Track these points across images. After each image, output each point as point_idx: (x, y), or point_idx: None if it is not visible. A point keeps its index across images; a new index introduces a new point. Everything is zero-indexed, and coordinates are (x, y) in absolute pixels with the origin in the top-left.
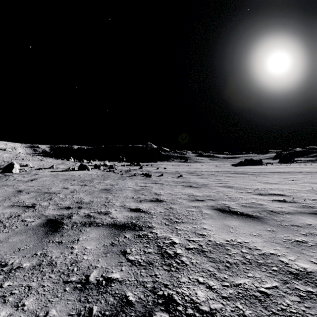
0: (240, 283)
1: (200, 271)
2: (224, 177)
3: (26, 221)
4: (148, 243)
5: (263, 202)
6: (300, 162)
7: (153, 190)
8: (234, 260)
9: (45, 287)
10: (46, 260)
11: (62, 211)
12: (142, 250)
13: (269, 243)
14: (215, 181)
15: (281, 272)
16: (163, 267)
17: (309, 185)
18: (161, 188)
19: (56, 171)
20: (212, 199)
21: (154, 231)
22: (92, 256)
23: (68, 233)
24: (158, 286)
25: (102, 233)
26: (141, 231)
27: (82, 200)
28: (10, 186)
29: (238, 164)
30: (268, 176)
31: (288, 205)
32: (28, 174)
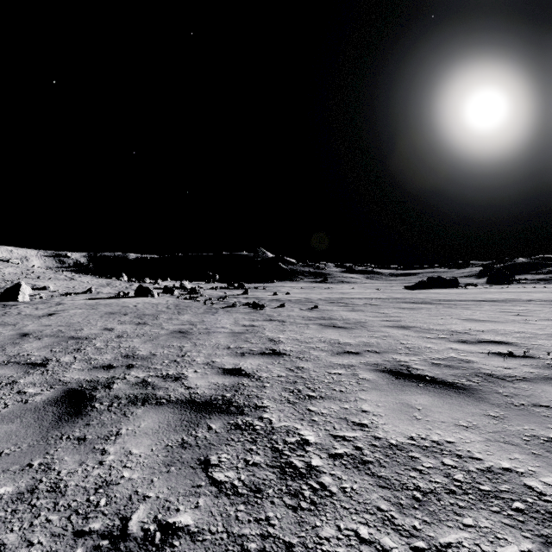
0: (449, 541)
1: (362, 510)
2: (393, 308)
3: (26, 394)
4: (254, 442)
5: (471, 357)
6: (525, 283)
7: (267, 333)
8: (429, 485)
9: (34, 546)
10: (48, 480)
11: (95, 374)
12: (242, 459)
13: (497, 444)
14: (377, 317)
15: (534, 515)
16: (284, 500)
17: (550, 325)
18: (281, 330)
19: (96, 299)
20: (374, 350)
21: (267, 415)
22: (140, 472)
23: (101, 418)
24: (272, 547)
25: (166, 420)
26: (241, 416)
27: (136, 353)
28: (8, 325)
29: (417, 285)
30: (473, 308)
31: (519, 364)
32: (46, 304)
